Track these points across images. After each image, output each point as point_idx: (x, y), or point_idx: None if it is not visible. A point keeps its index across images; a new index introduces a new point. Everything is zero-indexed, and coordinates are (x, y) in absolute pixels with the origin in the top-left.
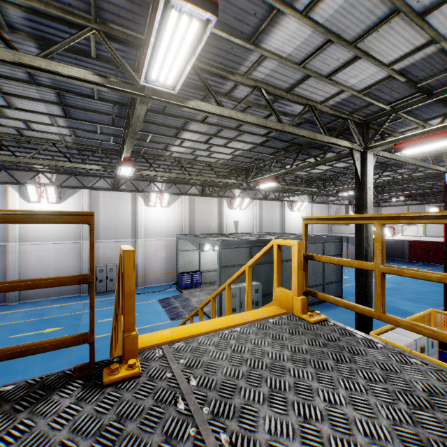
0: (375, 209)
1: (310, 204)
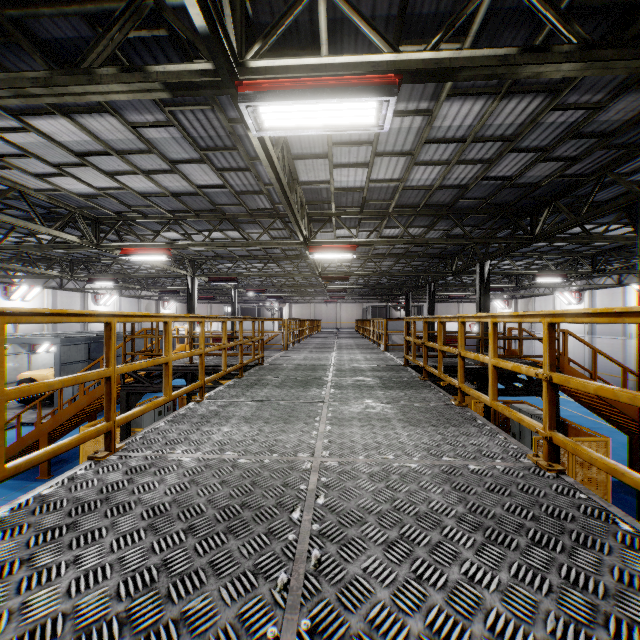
0: (184, 305)
1: (119, 298)
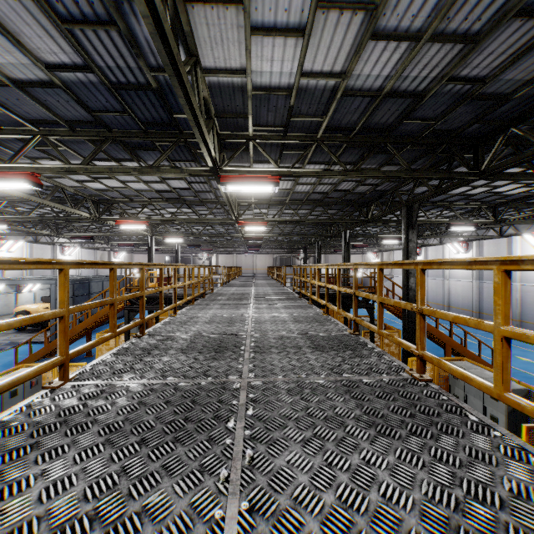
0: (130, 255)
1: (80, 250)
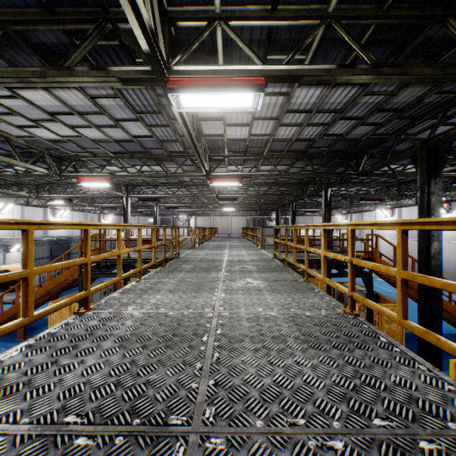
0: (118, 217)
1: (71, 212)
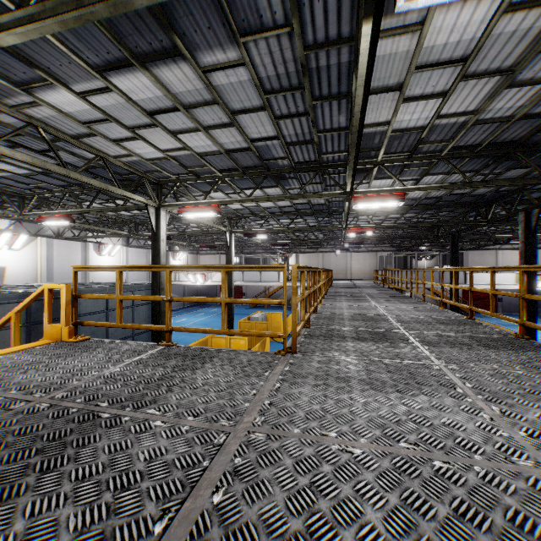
0: (195, 256)
1: (125, 248)
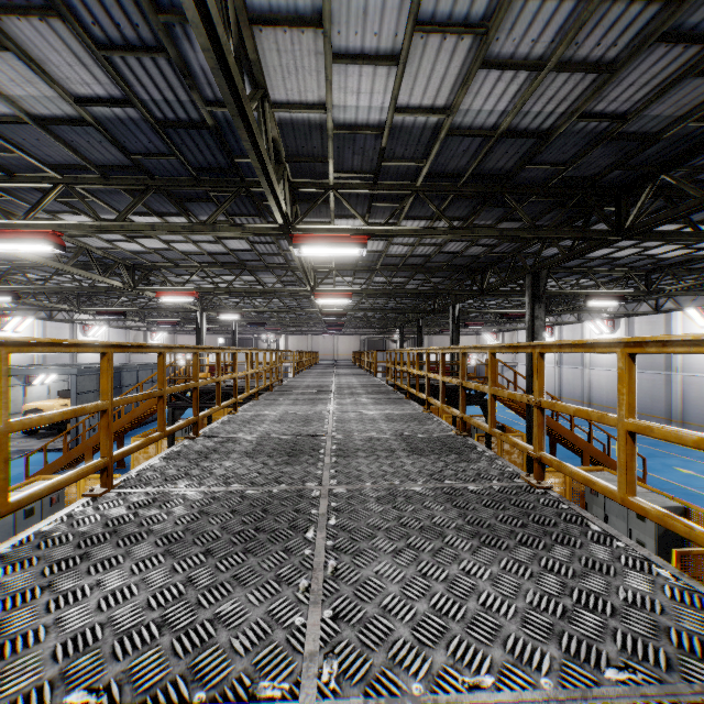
0: (172, 336)
1: (107, 329)
